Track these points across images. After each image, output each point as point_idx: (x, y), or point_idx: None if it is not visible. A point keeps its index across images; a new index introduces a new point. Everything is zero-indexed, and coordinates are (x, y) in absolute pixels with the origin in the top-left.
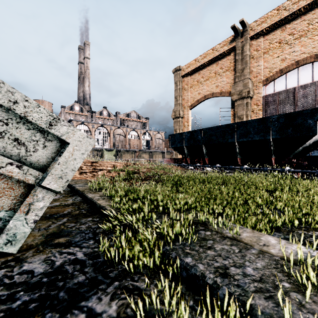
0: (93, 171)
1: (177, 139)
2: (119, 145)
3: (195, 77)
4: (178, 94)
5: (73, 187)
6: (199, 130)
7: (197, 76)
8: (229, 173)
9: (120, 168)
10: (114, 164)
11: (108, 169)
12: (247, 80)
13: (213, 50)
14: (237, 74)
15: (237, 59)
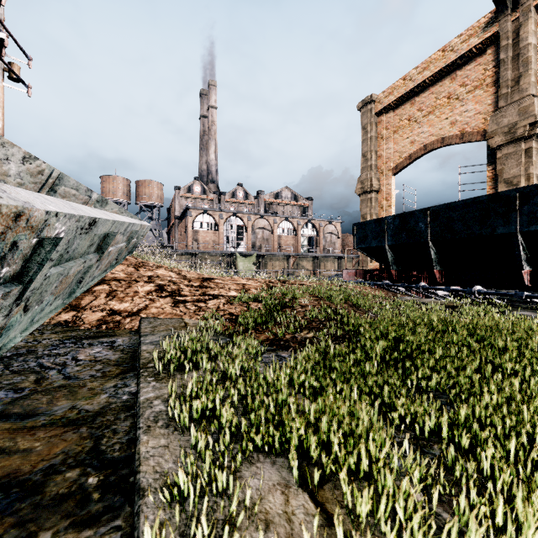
0: (199, 300)
1: (371, 232)
2: (261, 247)
3: (404, 111)
4: (369, 147)
5: (138, 343)
6: (421, 211)
7: (407, 110)
8: (515, 308)
9: (255, 292)
10: (243, 284)
11: (229, 296)
12: (530, 99)
13: (445, 51)
14: (503, 90)
15: (503, 58)
